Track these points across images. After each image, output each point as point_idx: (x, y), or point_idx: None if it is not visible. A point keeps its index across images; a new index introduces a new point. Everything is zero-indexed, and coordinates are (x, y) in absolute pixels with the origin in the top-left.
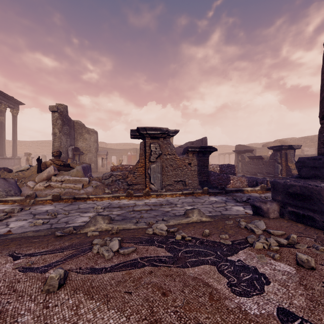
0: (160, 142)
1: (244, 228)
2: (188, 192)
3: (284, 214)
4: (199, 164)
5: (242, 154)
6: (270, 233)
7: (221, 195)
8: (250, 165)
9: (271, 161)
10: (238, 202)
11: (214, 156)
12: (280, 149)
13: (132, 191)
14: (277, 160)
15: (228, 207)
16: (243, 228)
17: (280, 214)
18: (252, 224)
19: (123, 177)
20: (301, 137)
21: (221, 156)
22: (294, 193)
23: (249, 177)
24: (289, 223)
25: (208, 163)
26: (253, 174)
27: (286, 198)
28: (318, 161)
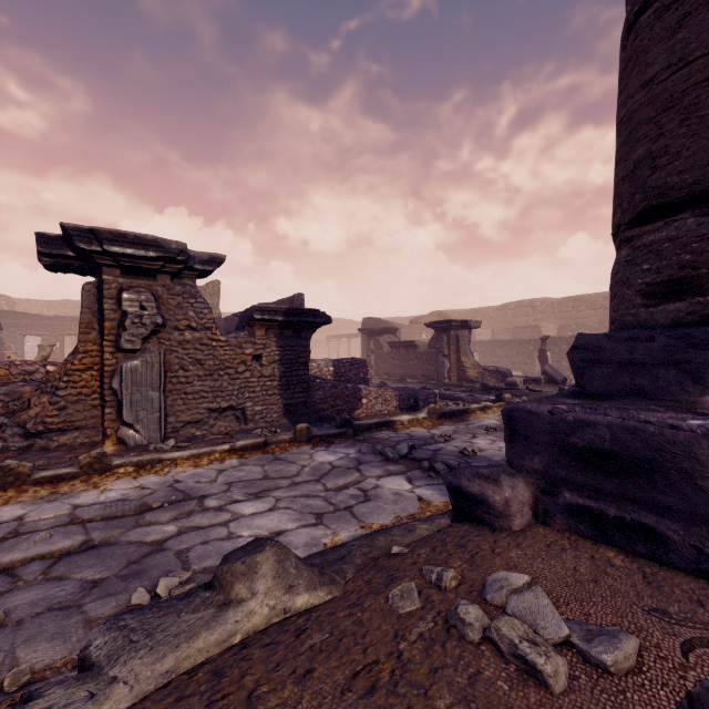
0: (159, 286)
1: (483, 643)
2: (251, 443)
3: (549, 515)
4: (285, 359)
5: (377, 336)
6: (602, 669)
7: (345, 442)
8: (392, 360)
9: (431, 352)
10: (391, 462)
11: (318, 341)
12: (448, 328)
13: (28, 464)
14: (443, 350)
15: (370, 486)
16: (479, 645)
17: (536, 514)
18: (512, 616)
19: (8, 409)
20: (470, 310)
21: (334, 341)
22: (592, 450)
23: (401, 389)
24: (579, 550)
25: (308, 355)
26: (400, 380)
27: (562, 463)
28: (644, 346)
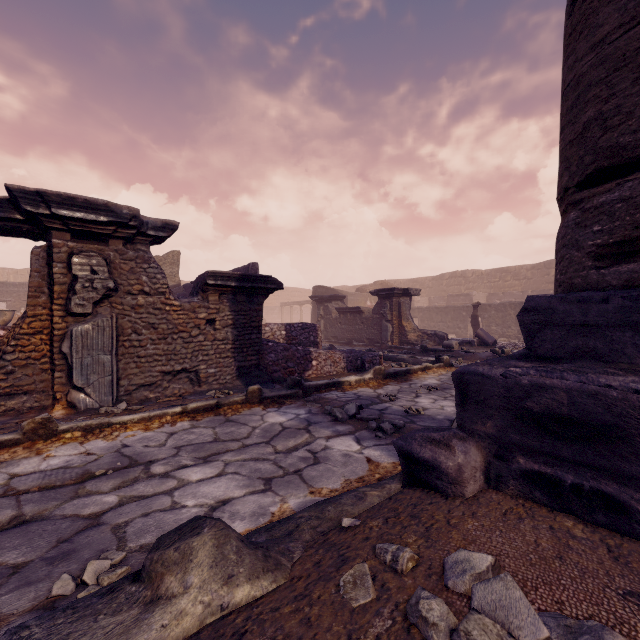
0: (111, 251)
1: None
2: (204, 406)
3: (502, 480)
4: (238, 323)
5: (327, 303)
6: None
7: (296, 403)
8: (340, 325)
9: (375, 317)
10: (340, 422)
11: (272, 307)
12: (391, 295)
13: None
14: (386, 316)
15: (319, 448)
16: None
17: (488, 478)
18: (481, 614)
19: None
20: (409, 280)
21: (287, 308)
22: (548, 414)
23: (348, 352)
24: (537, 519)
25: (261, 319)
26: (347, 343)
27: (516, 428)
28: (598, 307)
